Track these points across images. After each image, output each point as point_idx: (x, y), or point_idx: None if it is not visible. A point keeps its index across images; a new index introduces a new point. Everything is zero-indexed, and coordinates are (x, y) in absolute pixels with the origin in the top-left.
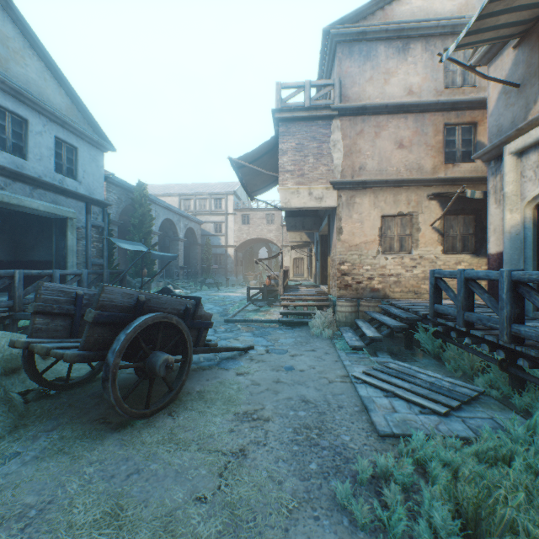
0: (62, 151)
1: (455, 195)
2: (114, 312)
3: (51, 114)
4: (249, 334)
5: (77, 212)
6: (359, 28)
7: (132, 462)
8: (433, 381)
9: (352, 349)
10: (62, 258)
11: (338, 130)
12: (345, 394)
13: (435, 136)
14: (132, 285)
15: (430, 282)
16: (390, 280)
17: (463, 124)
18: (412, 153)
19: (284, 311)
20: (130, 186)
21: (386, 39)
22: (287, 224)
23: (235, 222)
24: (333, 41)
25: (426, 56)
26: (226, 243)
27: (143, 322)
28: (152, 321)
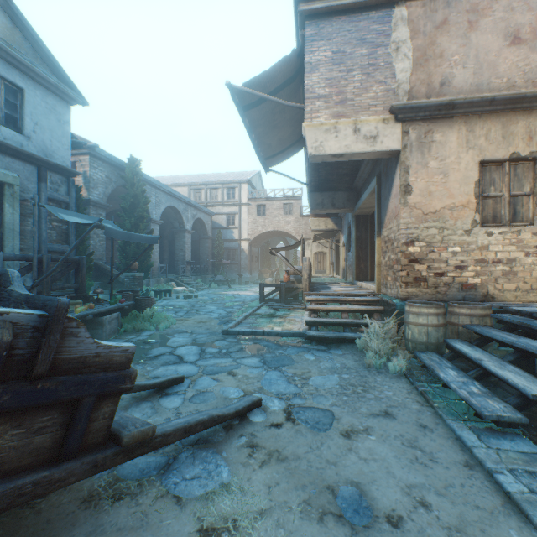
0: None
1: None
2: None
3: None
4: (256, 362)
5: (22, 178)
6: None
7: None
8: None
9: (480, 418)
10: None
11: (403, 23)
12: None
13: None
14: (120, 280)
15: None
16: (496, 269)
17: None
18: (536, 51)
19: (312, 319)
20: (122, 163)
21: None
22: (312, 201)
23: (249, 213)
24: None
25: None
26: (240, 237)
27: None
28: None
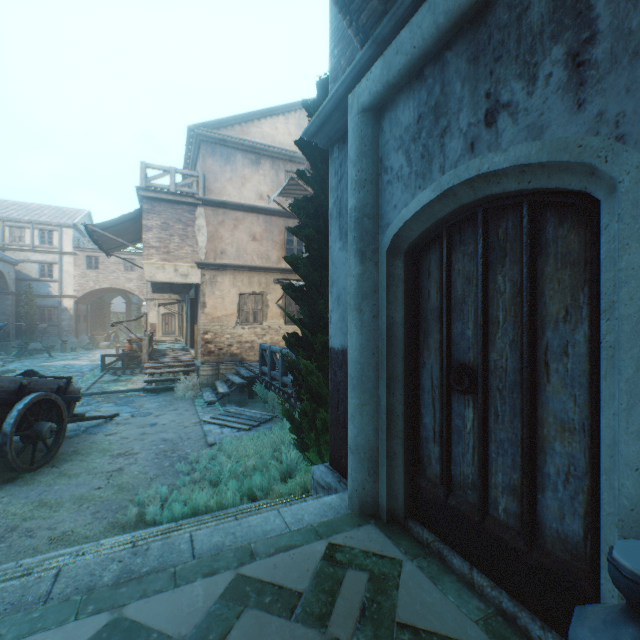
0: None
1: None
2: (3, 395)
3: None
4: (112, 405)
5: None
6: (221, 136)
7: (39, 490)
8: (253, 415)
9: (209, 404)
10: None
11: (203, 217)
12: (195, 432)
13: (280, 235)
14: None
15: (260, 352)
16: (246, 346)
17: None
18: (263, 246)
19: (149, 379)
20: None
21: (244, 150)
22: (153, 286)
23: (76, 265)
24: (198, 138)
25: (273, 173)
26: (62, 293)
27: (31, 400)
28: (37, 399)
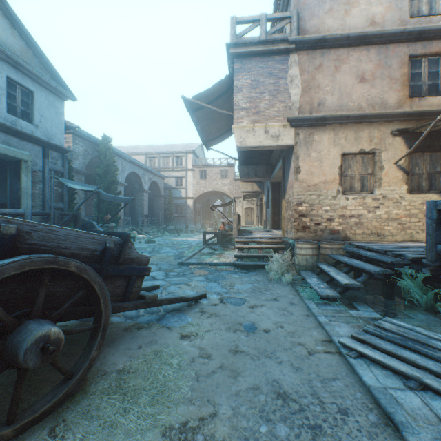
0: (16, 93)
1: (431, 124)
2: None
3: (1, 52)
4: (202, 279)
5: (32, 155)
6: None
7: None
8: None
9: (322, 299)
10: (16, 201)
11: (295, 64)
12: (340, 379)
13: (400, 69)
14: None
15: (430, 217)
16: (351, 221)
17: (430, 55)
18: (374, 87)
19: (238, 253)
20: (97, 140)
21: None
22: (240, 172)
23: (194, 177)
24: None
25: None
26: (186, 195)
27: None
28: (17, 268)
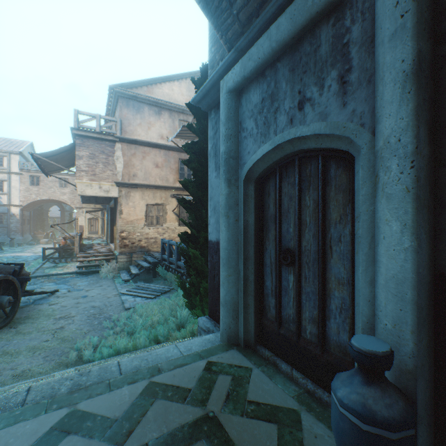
0: None
1: None
2: None
3: None
4: (53, 284)
5: None
6: (133, 93)
7: (1, 344)
8: (156, 288)
9: (125, 282)
10: None
11: (120, 150)
12: (115, 300)
13: (175, 164)
14: None
15: (161, 245)
16: (152, 241)
17: None
18: (163, 171)
19: (80, 265)
20: None
21: (150, 104)
22: (83, 198)
23: (21, 182)
24: (117, 94)
25: (171, 121)
26: (10, 202)
27: None
28: None
